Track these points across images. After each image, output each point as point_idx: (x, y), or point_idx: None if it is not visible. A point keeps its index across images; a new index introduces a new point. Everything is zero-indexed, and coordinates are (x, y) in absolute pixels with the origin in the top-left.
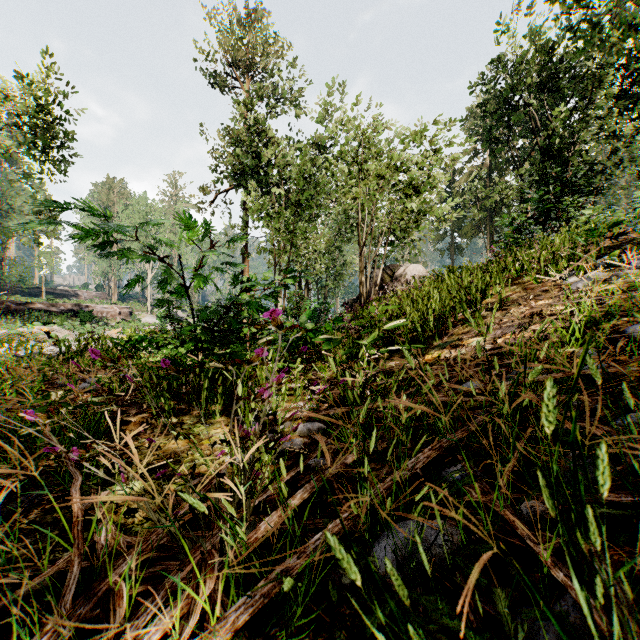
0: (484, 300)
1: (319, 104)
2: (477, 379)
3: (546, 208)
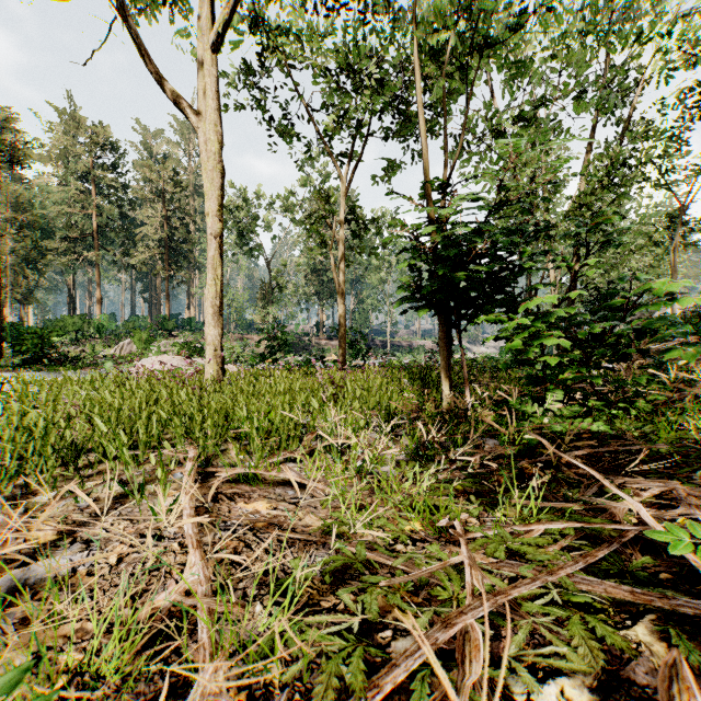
0: None
1: None
2: None
3: None
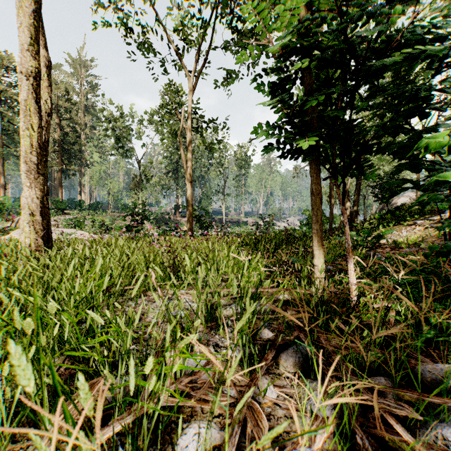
0: None
1: None
2: None
3: None
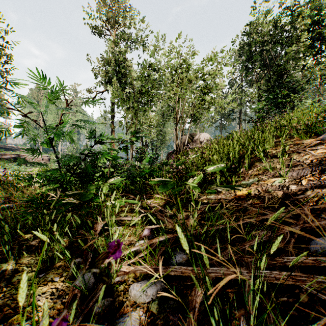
0: (265, 150)
1: (153, 45)
2: (324, 229)
3: (278, 102)
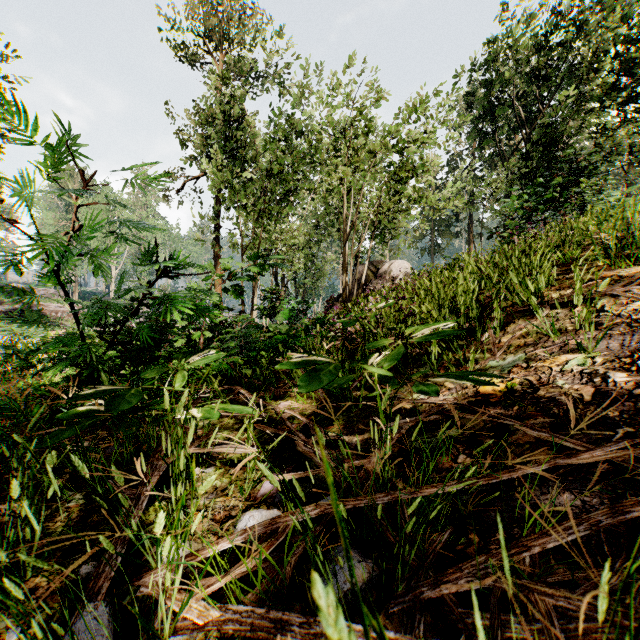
0: None
1: (297, 86)
2: None
3: (549, 196)
